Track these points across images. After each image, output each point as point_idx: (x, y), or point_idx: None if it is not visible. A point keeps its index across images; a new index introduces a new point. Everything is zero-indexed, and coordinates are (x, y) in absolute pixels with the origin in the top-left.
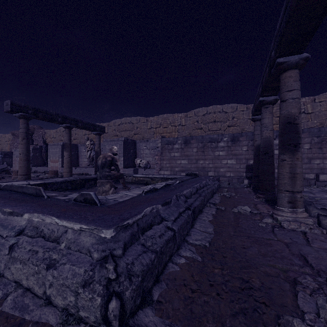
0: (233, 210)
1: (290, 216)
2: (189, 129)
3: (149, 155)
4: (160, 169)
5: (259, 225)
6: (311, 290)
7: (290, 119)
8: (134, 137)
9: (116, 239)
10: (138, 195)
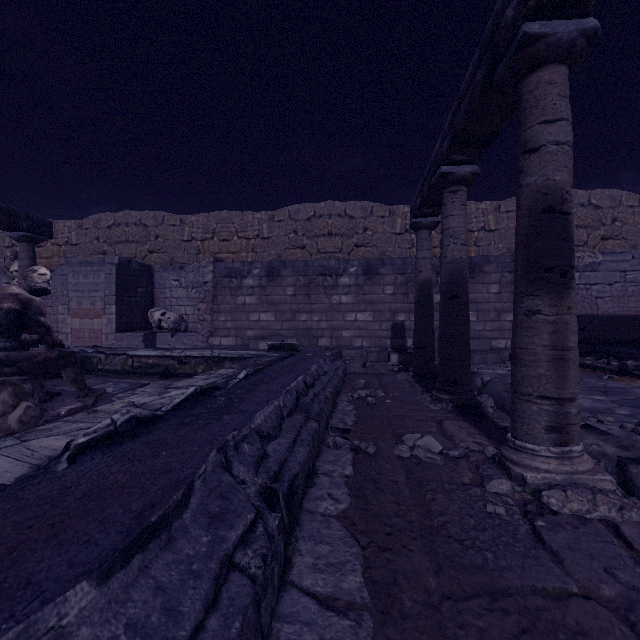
0: (397, 451)
1: (558, 470)
2: (279, 247)
3: (186, 300)
4: (210, 333)
5: (488, 510)
6: None
7: (552, 198)
8: (148, 259)
9: None
10: (31, 472)
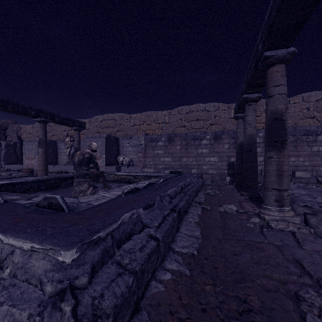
0: (219, 209)
1: (277, 215)
2: (173, 127)
3: (132, 152)
4: (143, 166)
5: (247, 225)
6: (318, 308)
7: (277, 115)
8: (116, 134)
9: (81, 262)
10: (117, 196)
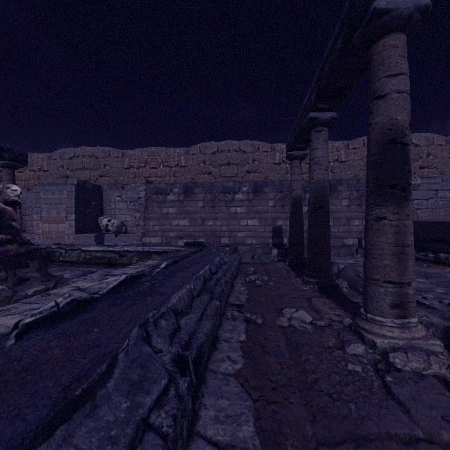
0: (279, 322)
1: (400, 336)
2: (192, 173)
3: (126, 211)
4: (143, 234)
5: (348, 368)
6: None
7: (395, 133)
8: (99, 181)
9: None
10: None
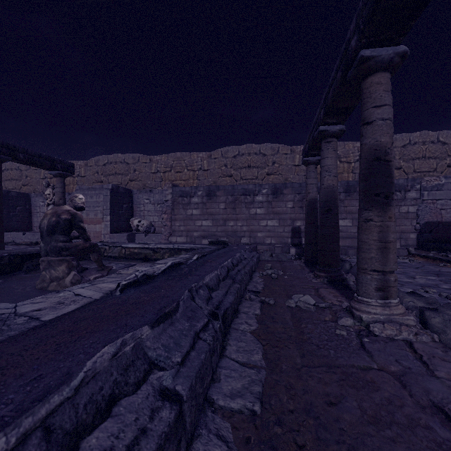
0: (287, 303)
1: (381, 313)
2: (214, 176)
3: (154, 212)
4: (170, 234)
5: (336, 332)
6: None
7: (379, 152)
8: (129, 185)
9: None
10: (105, 295)
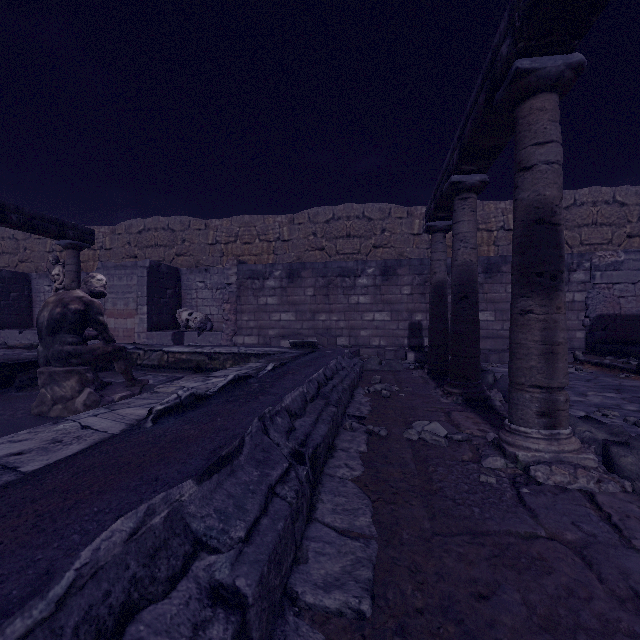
0: (406, 434)
1: (546, 449)
2: (298, 249)
3: (211, 301)
4: (234, 332)
5: (481, 479)
6: None
7: (543, 212)
8: (176, 262)
9: None
10: (129, 428)
